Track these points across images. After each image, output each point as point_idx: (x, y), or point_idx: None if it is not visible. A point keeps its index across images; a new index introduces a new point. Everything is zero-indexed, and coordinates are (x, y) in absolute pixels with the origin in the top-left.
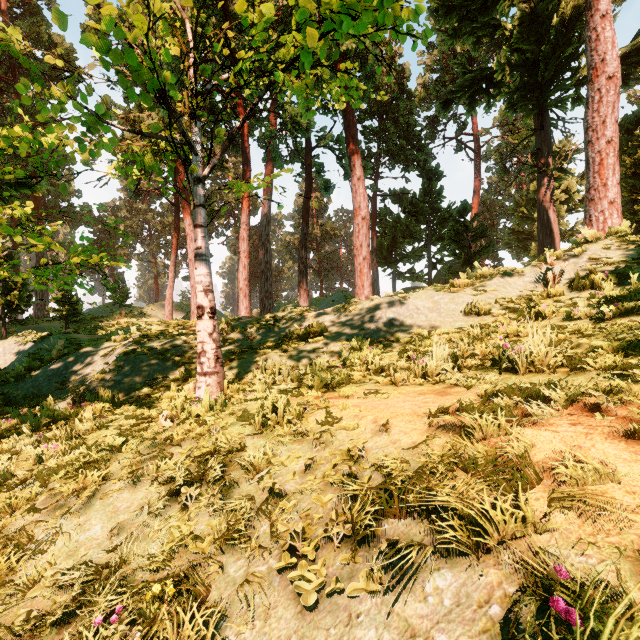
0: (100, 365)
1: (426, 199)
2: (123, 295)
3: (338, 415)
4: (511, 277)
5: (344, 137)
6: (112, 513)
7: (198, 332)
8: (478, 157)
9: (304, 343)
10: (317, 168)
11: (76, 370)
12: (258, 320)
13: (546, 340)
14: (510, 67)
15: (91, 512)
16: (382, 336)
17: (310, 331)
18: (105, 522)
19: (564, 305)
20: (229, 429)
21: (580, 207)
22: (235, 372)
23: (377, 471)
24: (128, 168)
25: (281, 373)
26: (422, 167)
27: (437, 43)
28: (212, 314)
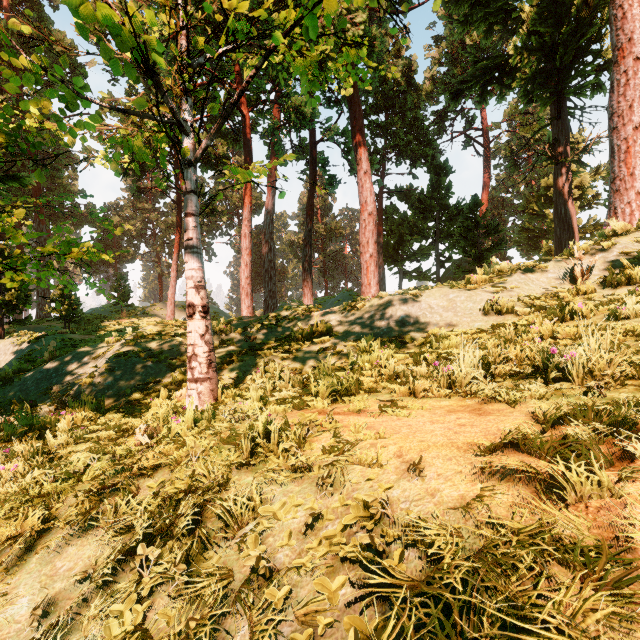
0: (91, 368)
1: (434, 195)
2: (124, 295)
3: (349, 442)
4: (533, 273)
5: (350, 130)
6: (48, 578)
7: (188, 333)
8: (487, 152)
9: (308, 345)
10: (322, 163)
11: (66, 373)
12: (259, 320)
13: (605, 344)
14: (527, 51)
15: (22, 574)
16: (393, 337)
17: (314, 332)
18: (35, 593)
19: (599, 303)
20: (212, 456)
21: (593, 203)
22: (233, 376)
23: (412, 544)
24: (116, 154)
25: (282, 378)
26: (430, 162)
27: (445, 35)
28: (204, 313)
